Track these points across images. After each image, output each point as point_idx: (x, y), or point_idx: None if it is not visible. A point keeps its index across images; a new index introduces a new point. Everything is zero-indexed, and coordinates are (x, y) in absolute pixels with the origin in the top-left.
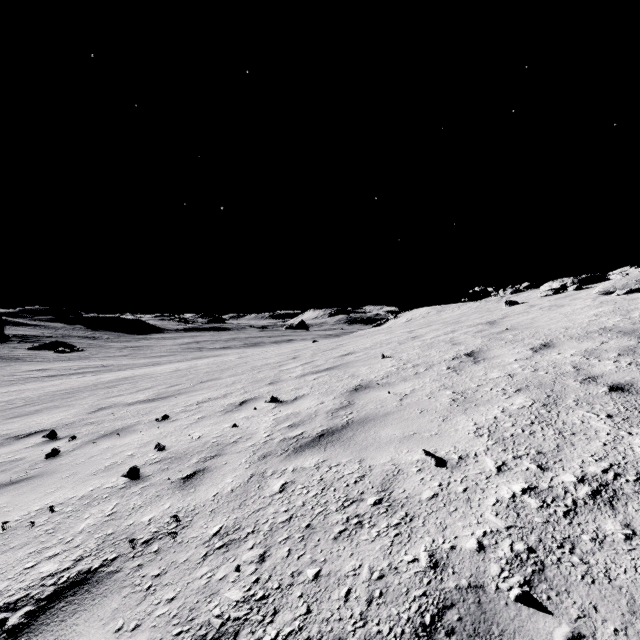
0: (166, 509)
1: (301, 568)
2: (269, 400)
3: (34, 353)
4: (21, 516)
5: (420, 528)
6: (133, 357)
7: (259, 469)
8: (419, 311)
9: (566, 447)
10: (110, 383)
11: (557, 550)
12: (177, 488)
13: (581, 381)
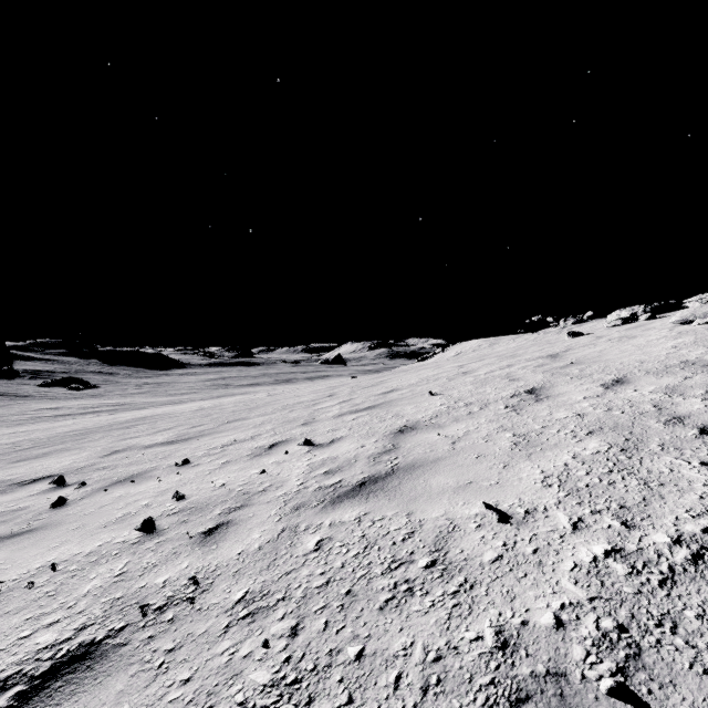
0: (183, 569)
1: (341, 645)
2: (302, 443)
3: (45, 390)
4: (19, 575)
5: (483, 598)
6: (153, 395)
7: (291, 523)
8: (469, 344)
9: (654, 500)
10: (127, 423)
11: (655, 629)
12: (197, 544)
13: (665, 422)
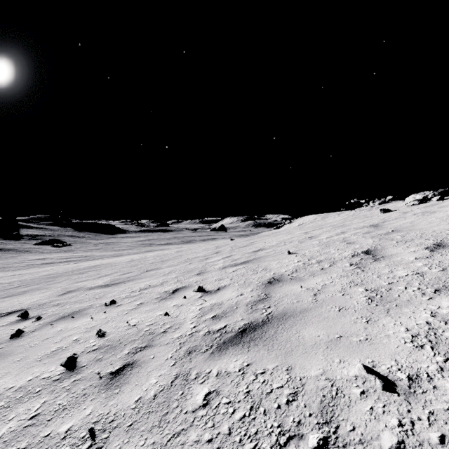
0: (86, 416)
1: None
2: (196, 290)
3: (38, 247)
4: None
5: None
6: (104, 250)
7: (183, 368)
8: (308, 217)
9: None
10: (83, 270)
11: None
12: (103, 386)
13: None
